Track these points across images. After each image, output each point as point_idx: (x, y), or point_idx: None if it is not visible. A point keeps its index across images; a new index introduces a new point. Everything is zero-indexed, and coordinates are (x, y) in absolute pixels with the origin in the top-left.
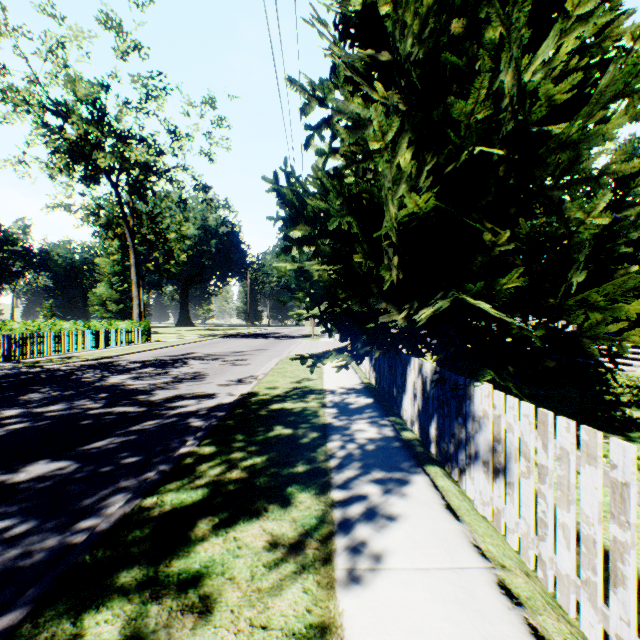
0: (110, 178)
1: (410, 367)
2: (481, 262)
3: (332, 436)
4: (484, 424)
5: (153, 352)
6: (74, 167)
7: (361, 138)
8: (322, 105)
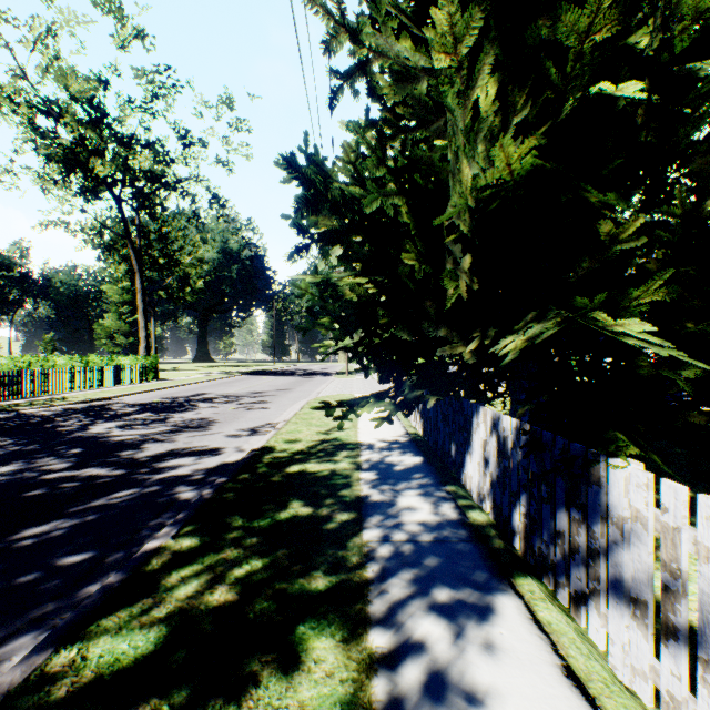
0: (112, 190)
1: (477, 419)
2: (586, 270)
3: (369, 519)
4: (635, 534)
5: (158, 392)
6: (69, 177)
7: (411, 96)
8: (355, 40)
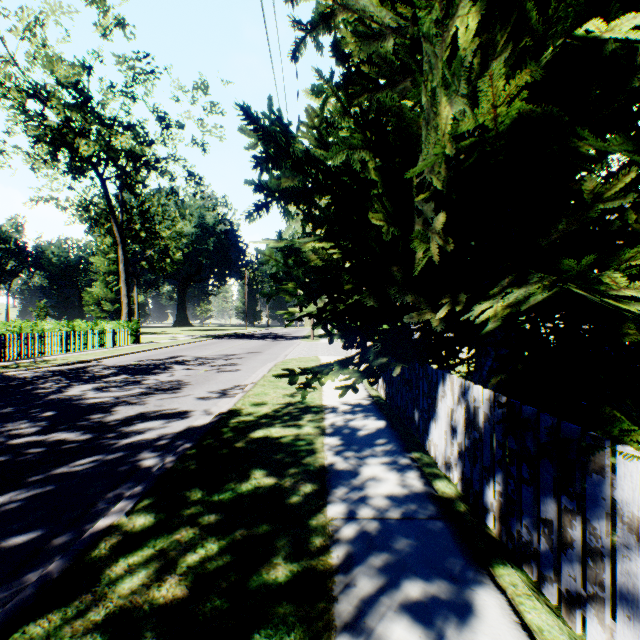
0: (96, 169)
1: (444, 387)
2: (561, 232)
3: (334, 491)
4: None
5: (137, 355)
6: (57, 157)
7: (376, 54)
8: None
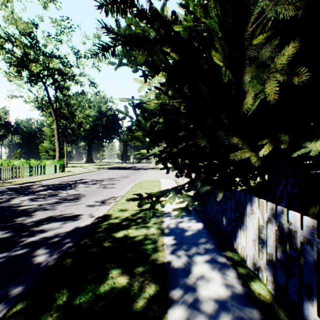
0: (41, 80)
1: (252, 207)
2: None
3: (172, 293)
4: None
5: (61, 178)
6: (21, 73)
7: None
8: None
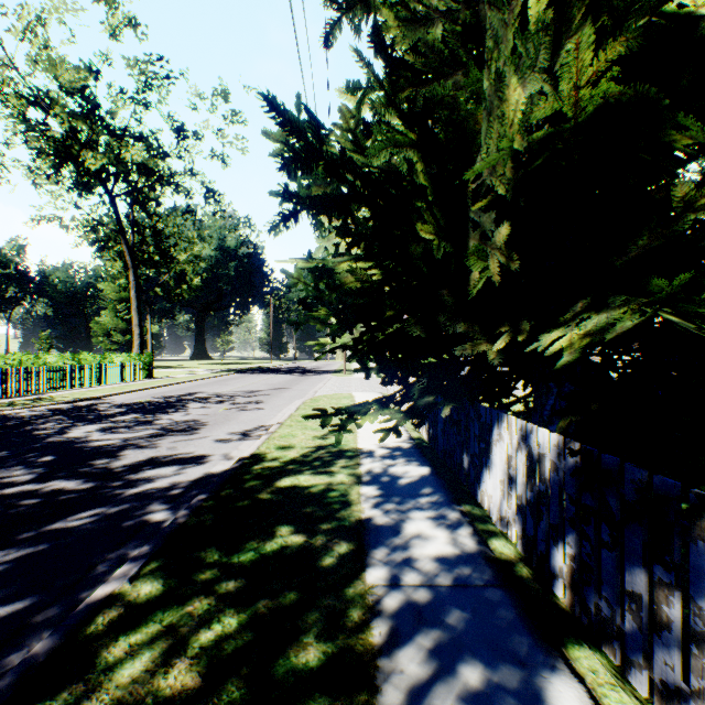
0: (104, 184)
1: (500, 429)
2: (641, 249)
3: (373, 552)
4: None
5: (150, 391)
6: (61, 171)
7: (423, 41)
8: None
